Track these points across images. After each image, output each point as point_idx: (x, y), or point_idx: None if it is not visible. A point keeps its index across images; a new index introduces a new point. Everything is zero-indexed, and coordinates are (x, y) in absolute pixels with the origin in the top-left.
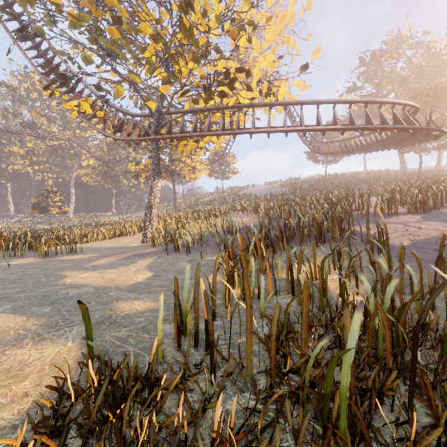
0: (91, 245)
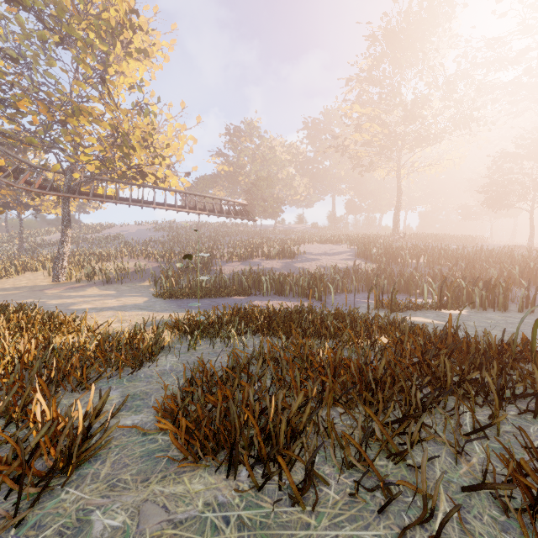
0: None
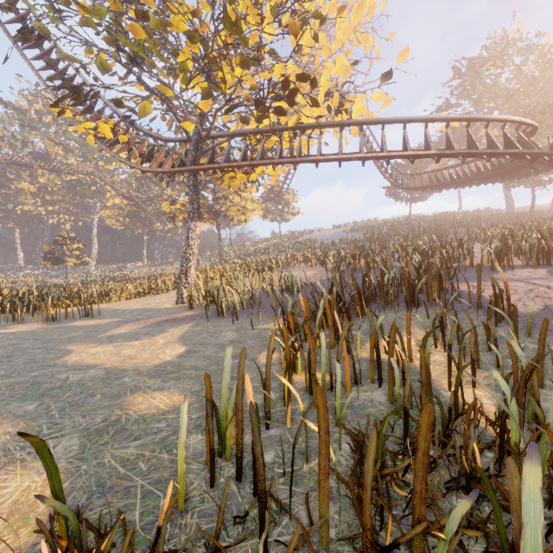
0: (113, 306)
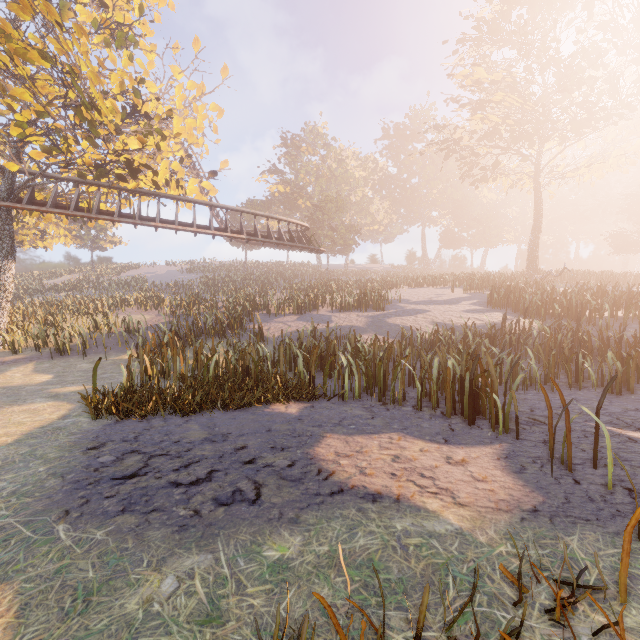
0: None
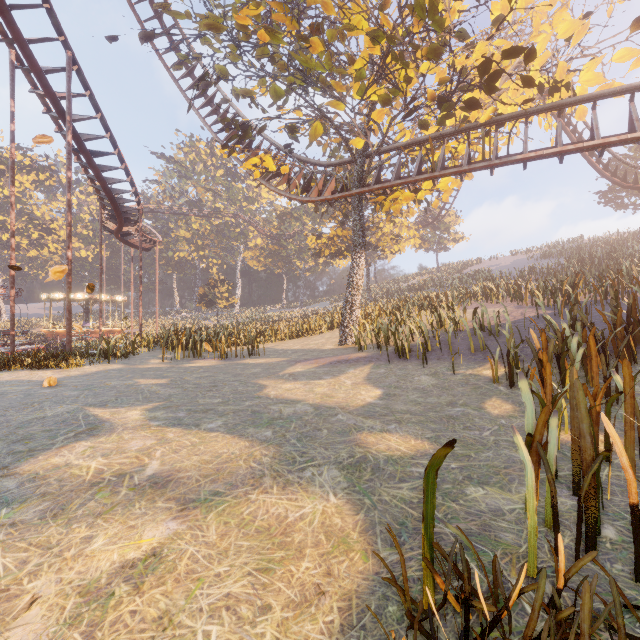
0: (272, 346)
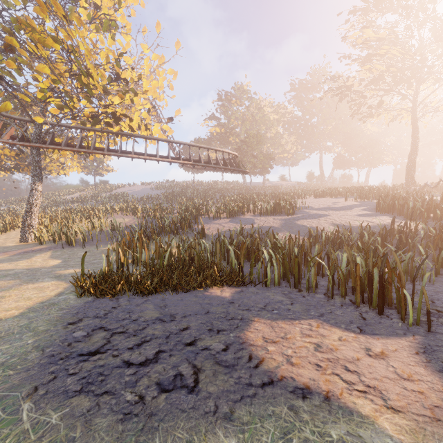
0: None
